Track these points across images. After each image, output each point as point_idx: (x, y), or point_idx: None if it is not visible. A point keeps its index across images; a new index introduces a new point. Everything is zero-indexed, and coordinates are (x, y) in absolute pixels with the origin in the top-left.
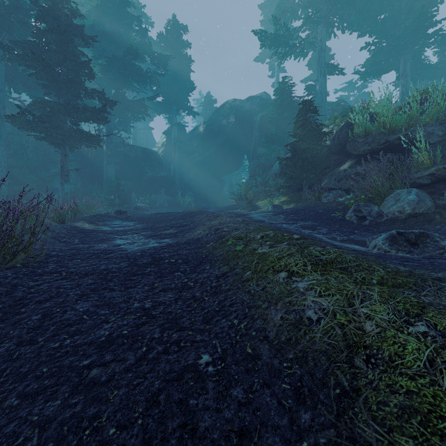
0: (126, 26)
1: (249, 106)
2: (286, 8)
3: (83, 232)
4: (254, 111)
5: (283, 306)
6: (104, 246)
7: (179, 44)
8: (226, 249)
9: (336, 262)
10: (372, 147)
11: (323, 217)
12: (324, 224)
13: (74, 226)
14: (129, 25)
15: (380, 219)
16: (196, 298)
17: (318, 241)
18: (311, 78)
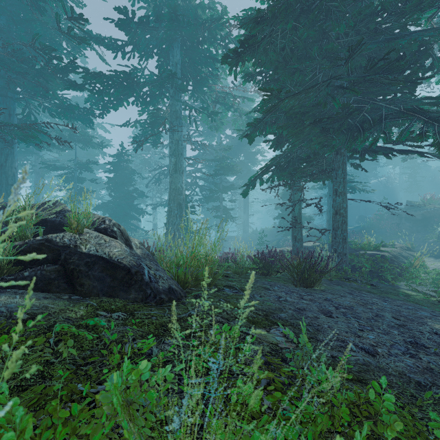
0: None
1: None
2: None
3: None
4: None
5: None
6: None
7: None
8: None
9: None
10: None
11: None
12: None
13: None
14: None
15: None
16: None
17: None
18: None
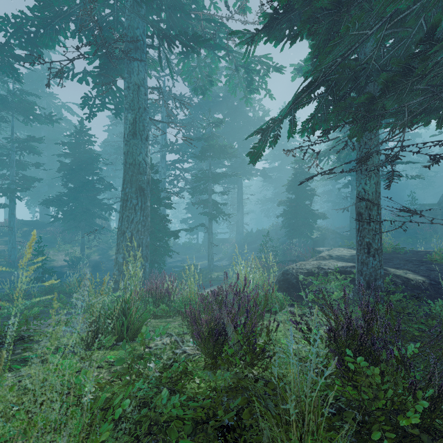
0: None
1: None
2: None
3: None
4: None
5: None
6: None
7: None
8: None
9: None
10: None
11: None
12: None
13: None
14: None
15: None
16: None
17: None
18: None
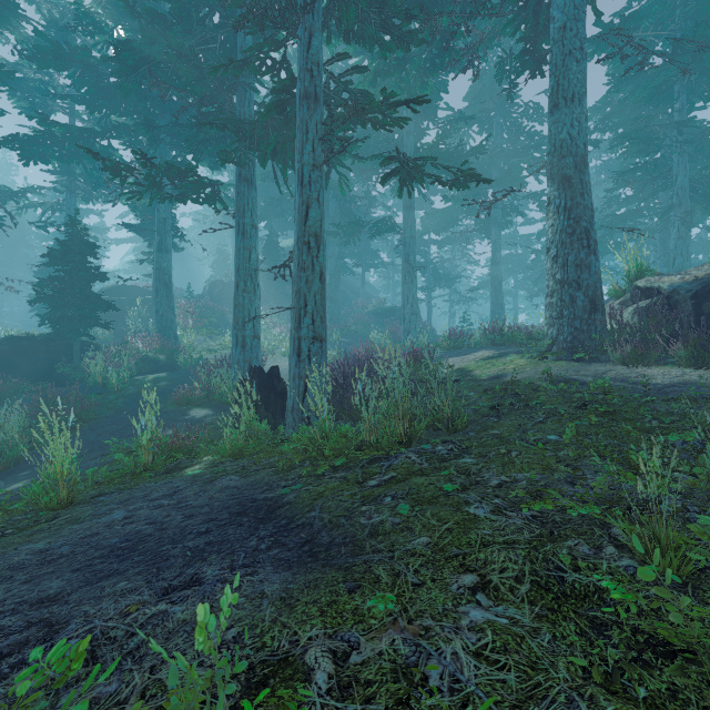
0: None
1: None
2: None
3: None
4: None
5: None
6: None
7: None
8: None
9: None
10: None
11: None
12: None
13: None
14: None
15: None
16: None
17: None
18: None
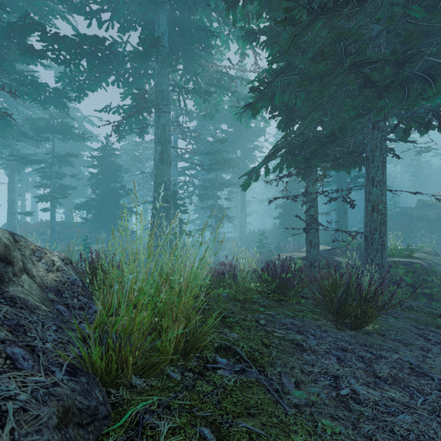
0: None
1: None
2: None
3: None
4: None
5: None
6: None
7: None
8: None
9: None
10: None
11: None
12: None
13: None
14: None
15: None
16: None
17: None
18: None
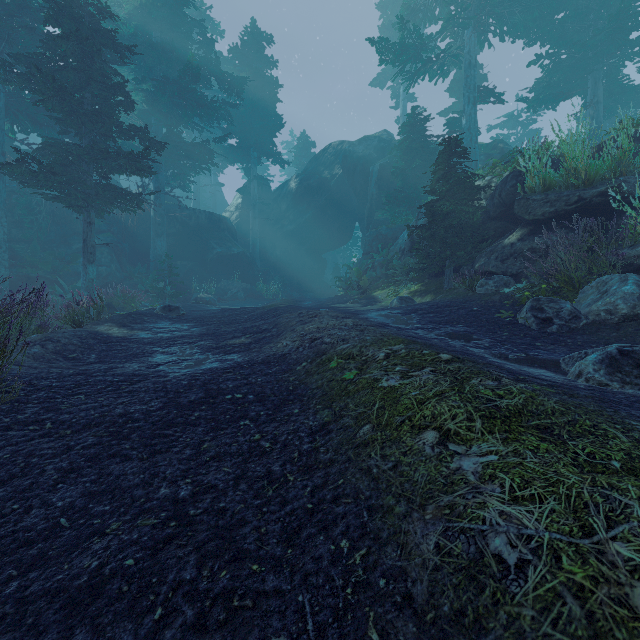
0: (183, 34)
1: (362, 151)
2: (416, 6)
3: (107, 342)
4: (370, 157)
5: (437, 514)
6: (132, 367)
7: (260, 62)
8: (328, 376)
9: (527, 413)
10: (556, 208)
11: (480, 318)
12: (484, 331)
13: (95, 331)
14: (187, 34)
15: (575, 323)
16: (272, 476)
17: (483, 365)
18: (454, 109)
